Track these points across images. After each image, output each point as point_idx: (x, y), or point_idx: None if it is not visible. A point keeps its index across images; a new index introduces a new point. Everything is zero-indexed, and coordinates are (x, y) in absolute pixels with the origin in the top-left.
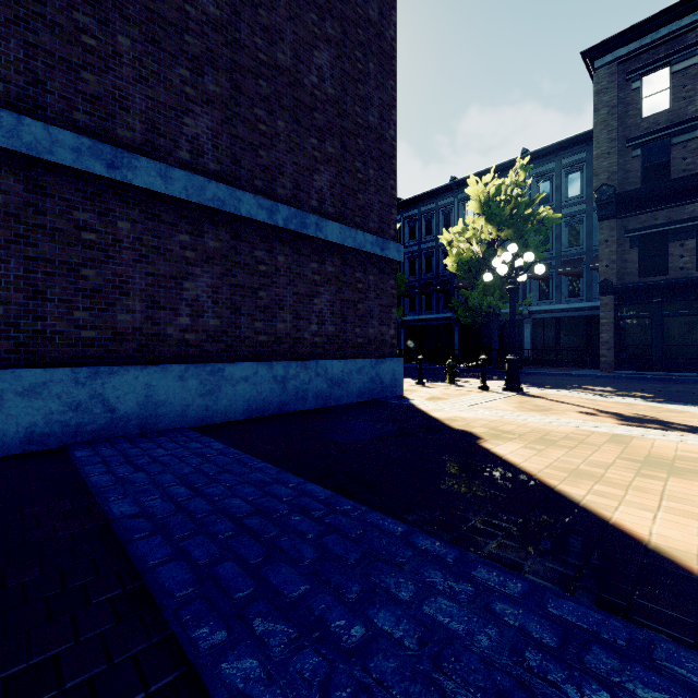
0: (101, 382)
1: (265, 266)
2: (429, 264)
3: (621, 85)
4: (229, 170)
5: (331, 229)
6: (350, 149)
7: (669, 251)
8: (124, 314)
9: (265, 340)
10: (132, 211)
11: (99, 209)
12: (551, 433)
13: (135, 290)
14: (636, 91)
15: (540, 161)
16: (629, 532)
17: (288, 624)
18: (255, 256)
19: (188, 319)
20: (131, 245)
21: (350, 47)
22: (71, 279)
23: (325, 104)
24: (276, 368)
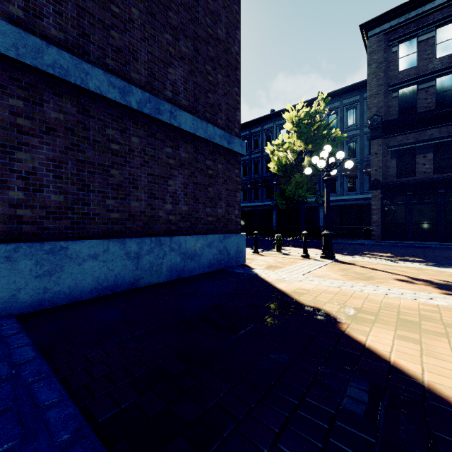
0: None
1: (118, 145)
2: (256, 168)
3: (385, 49)
4: (75, 42)
5: (184, 119)
6: (202, 53)
7: (416, 160)
8: None
9: (118, 218)
10: None
11: None
12: (399, 309)
13: None
14: (395, 53)
15: (330, 101)
16: None
17: None
18: (107, 134)
19: (20, 192)
20: None
21: None
22: None
23: (179, 6)
24: (129, 244)
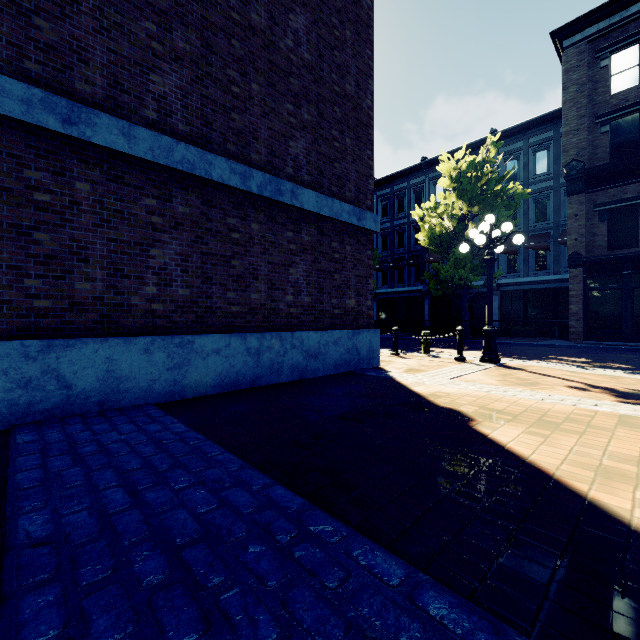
0: (56, 356)
1: (238, 234)
2: (401, 240)
3: (590, 63)
4: (200, 132)
5: (307, 197)
6: (327, 117)
7: (638, 224)
8: (83, 282)
9: (238, 311)
10: (92, 171)
11: (54, 168)
12: (548, 413)
13: (96, 257)
14: (605, 68)
15: (508, 141)
16: None
17: None
18: (228, 223)
19: (154, 288)
20: (91, 208)
21: (327, 13)
22: (21, 244)
23: (301, 69)
24: (250, 339)
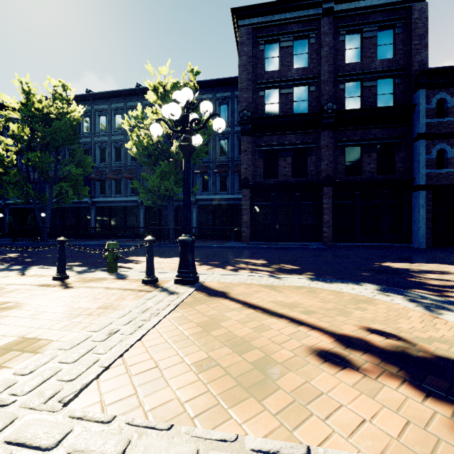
0: None
1: None
2: (118, 154)
3: (254, 44)
4: None
5: None
6: None
7: (279, 163)
8: None
9: None
10: None
11: None
12: None
13: None
14: (262, 51)
15: (203, 90)
16: None
17: None
18: None
19: None
20: None
21: None
22: None
23: None
24: None
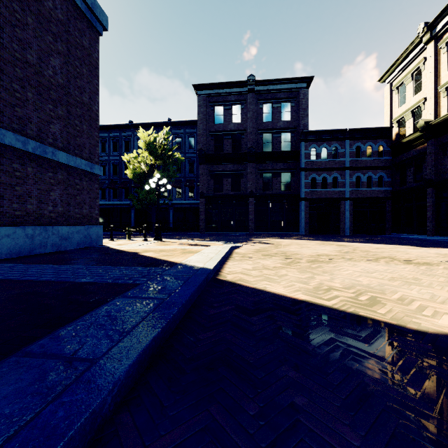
0: None
1: (20, 173)
2: (115, 170)
3: (207, 106)
4: None
5: (61, 156)
6: (72, 113)
7: (223, 182)
8: None
9: (20, 214)
10: None
11: None
12: (165, 250)
13: None
14: (212, 111)
15: (177, 127)
16: (171, 261)
17: (89, 277)
18: (13, 167)
19: None
20: None
21: (72, 59)
22: None
23: (57, 87)
24: (28, 229)
